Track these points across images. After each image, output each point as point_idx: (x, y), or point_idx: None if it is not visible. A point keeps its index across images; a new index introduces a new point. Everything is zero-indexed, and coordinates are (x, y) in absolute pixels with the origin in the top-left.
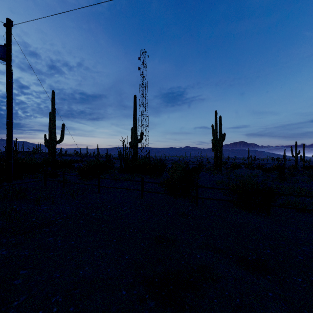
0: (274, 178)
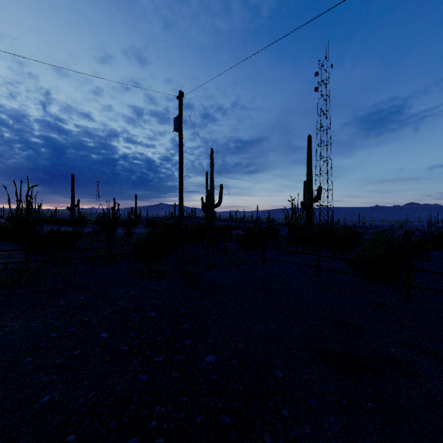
0: None
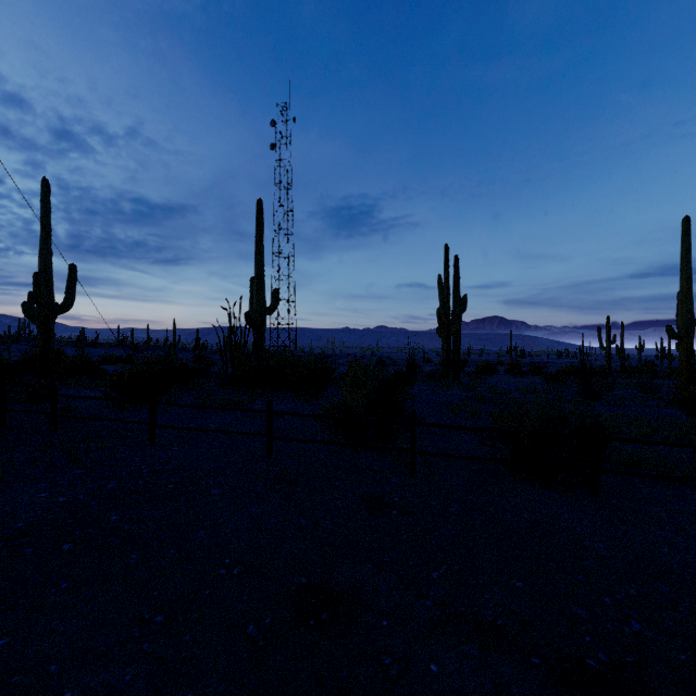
0: (571, 395)
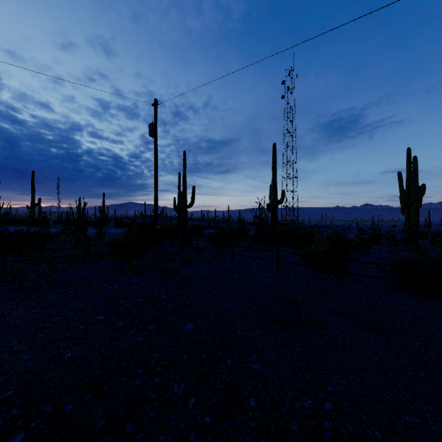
0: None
